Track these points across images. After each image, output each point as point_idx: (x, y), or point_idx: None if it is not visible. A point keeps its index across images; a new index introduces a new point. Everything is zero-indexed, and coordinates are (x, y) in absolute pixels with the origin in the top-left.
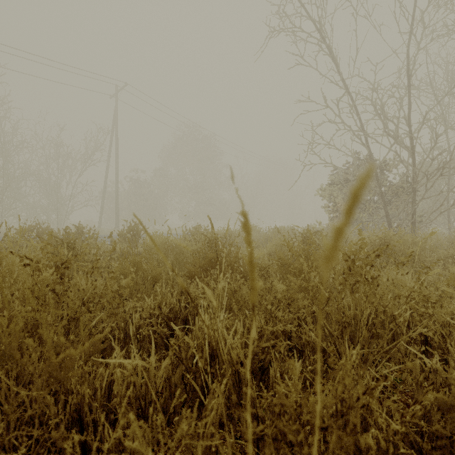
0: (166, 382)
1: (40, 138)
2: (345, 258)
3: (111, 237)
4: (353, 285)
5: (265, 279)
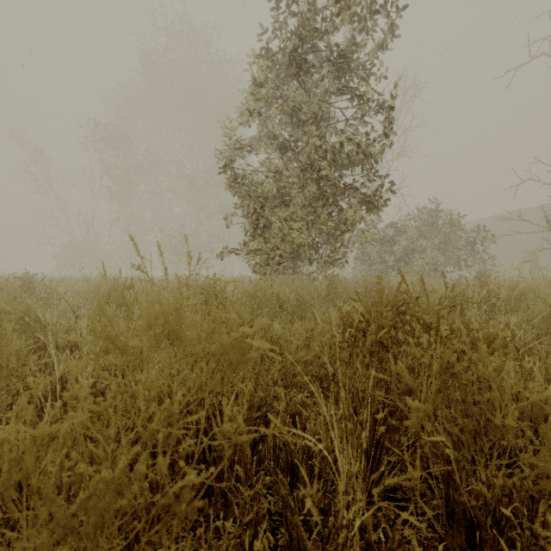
0: None
1: None
2: None
3: None
4: None
5: None
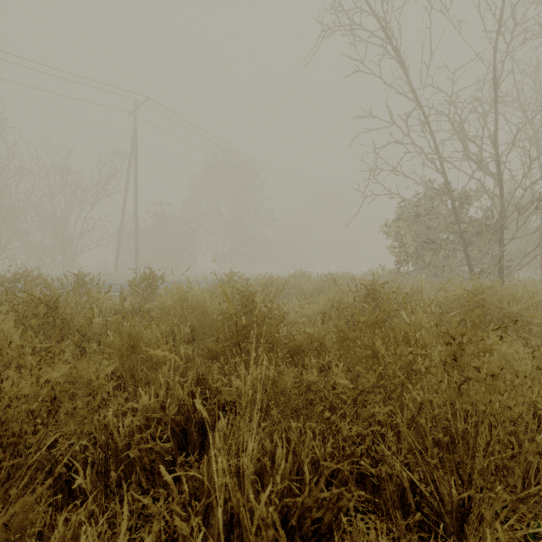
0: (163, 540)
1: (42, 164)
2: (448, 340)
3: (121, 288)
4: (461, 384)
5: (319, 354)
